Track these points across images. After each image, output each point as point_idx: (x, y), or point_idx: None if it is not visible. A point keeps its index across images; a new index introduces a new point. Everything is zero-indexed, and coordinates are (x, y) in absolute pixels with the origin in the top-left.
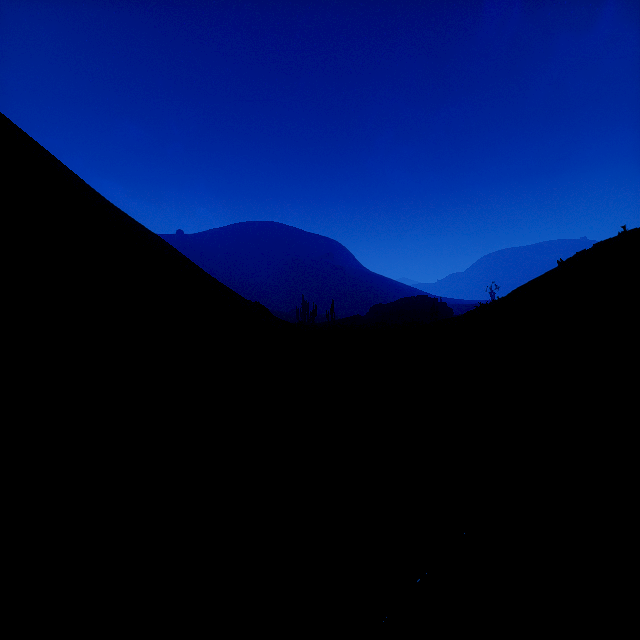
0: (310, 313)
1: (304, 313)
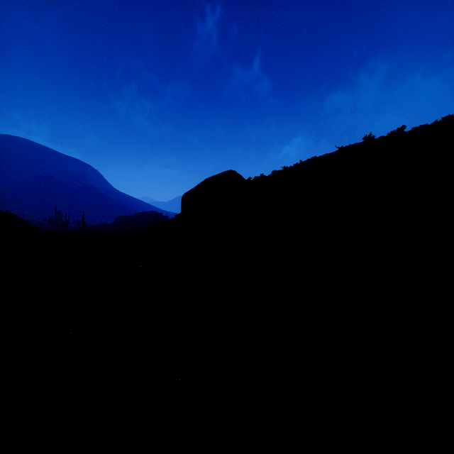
0: (63, 221)
1: (57, 221)
